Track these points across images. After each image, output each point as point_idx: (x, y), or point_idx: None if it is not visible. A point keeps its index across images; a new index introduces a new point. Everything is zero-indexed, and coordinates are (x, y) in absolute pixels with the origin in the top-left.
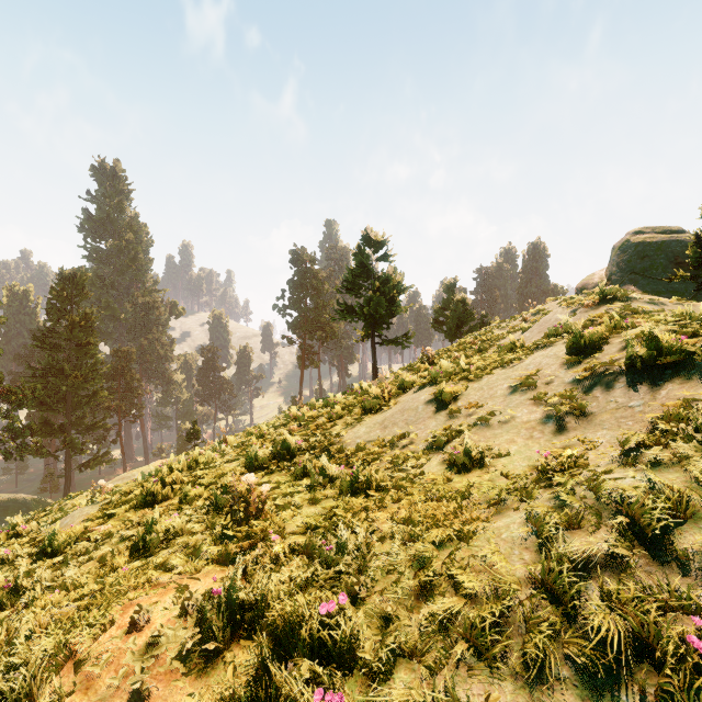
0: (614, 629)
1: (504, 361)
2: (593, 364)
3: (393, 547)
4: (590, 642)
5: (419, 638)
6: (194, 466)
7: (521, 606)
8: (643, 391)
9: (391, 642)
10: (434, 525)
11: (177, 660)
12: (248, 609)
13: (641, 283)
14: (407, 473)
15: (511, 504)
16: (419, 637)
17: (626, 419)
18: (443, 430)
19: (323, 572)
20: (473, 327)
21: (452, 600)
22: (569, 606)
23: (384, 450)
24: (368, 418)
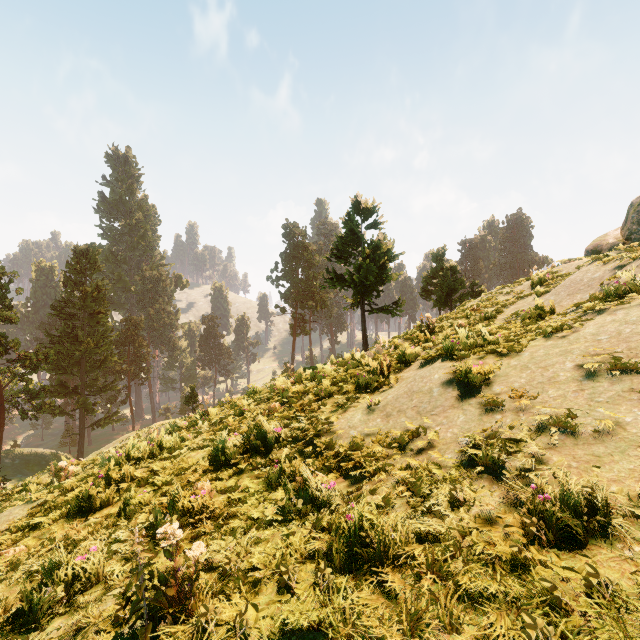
0: None
1: (547, 329)
2: None
3: None
4: None
5: None
6: (157, 452)
7: None
8: None
9: None
10: None
11: None
12: None
13: None
14: (447, 528)
15: None
16: None
17: None
18: (482, 432)
19: None
20: (463, 295)
21: None
22: None
23: (390, 452)
24: (363, 399)
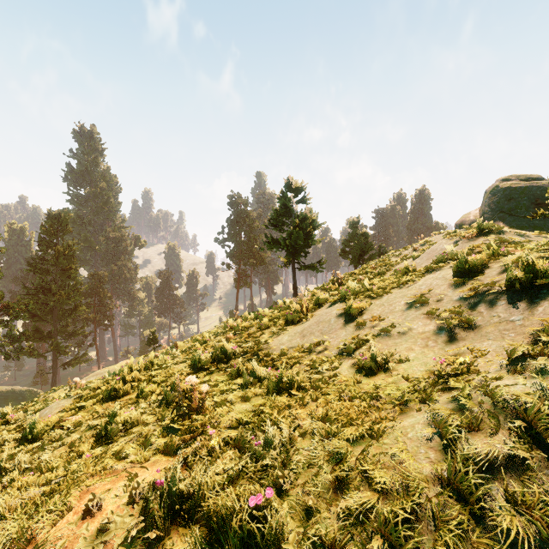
0: (523, 533)
1: (400, 282)
2: (477, 285)
3: (312, 443)
4: (498, 542)
5: (337, 531)
6: (150, 367)
7: (430, 503)
8: (522, 307)
9: (312, 534)
10: (348, 423)
11: (122, 547)
12: (187, 498)
13: (508, 220)
14: (323, 375)
15: (413, 404)
16: (338, 531)
17: (509, 331)
18: (352, 339)
19: (252, 465)
20: (372, 255)
21: (366, 495)
22: (476, 506)
23: (303, 355)
24: (289, 328)
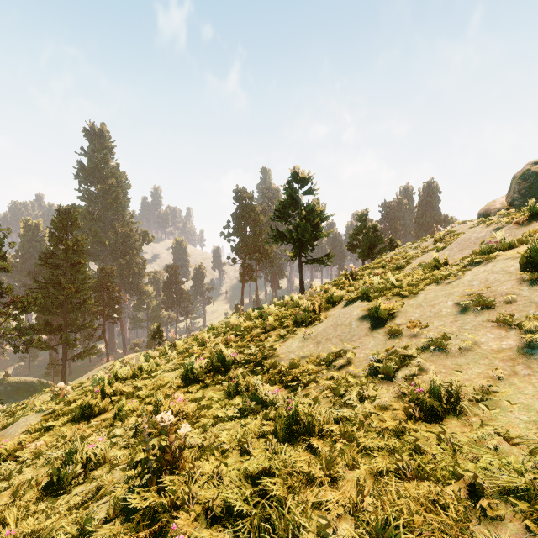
0: None
1: (438, 277)
2: None
3: None
4: None
5: None
6: (138, 374)
7: None
8: None
9: None
10: None
11: None
12: None
13: None
14: (355, 413)
15: None
16: None
17: None
18: (385, 352)
19: None
20: (382, 249)
21: None
22: None
23: (319, 369)
24: (299, 331)
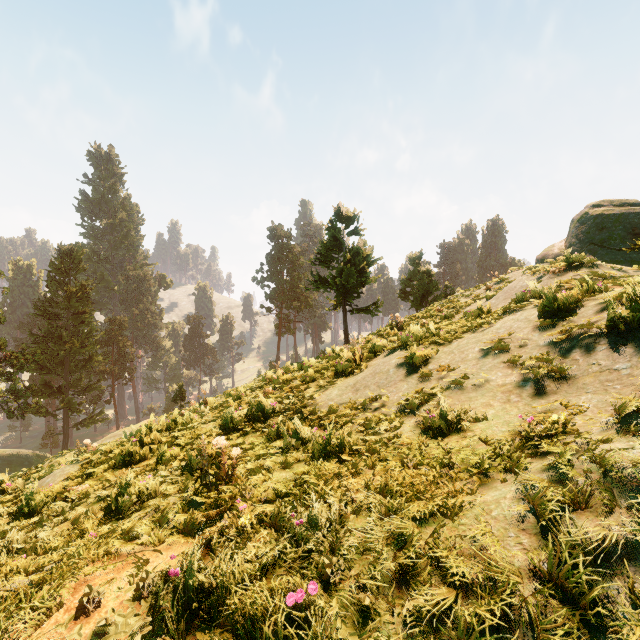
0: None
1: (473, 325)
2: (570, 327)
3: (368, 522)
4: None
5: None
6: (173, 427)
7: (526, 606)
8: (628, 353)
9: None
10: (413, 497)
11: None
12: (208, 592)
13: (599, 253)
14: (380, 437)
15: (496, 473)
16: None
17: (613, 382)
18: (415, 393)
19: (291, 550)
20: (437, 297)
21: (440, 593)
22: (592, 613)
23: (356, 412)
24: (340, 381)
